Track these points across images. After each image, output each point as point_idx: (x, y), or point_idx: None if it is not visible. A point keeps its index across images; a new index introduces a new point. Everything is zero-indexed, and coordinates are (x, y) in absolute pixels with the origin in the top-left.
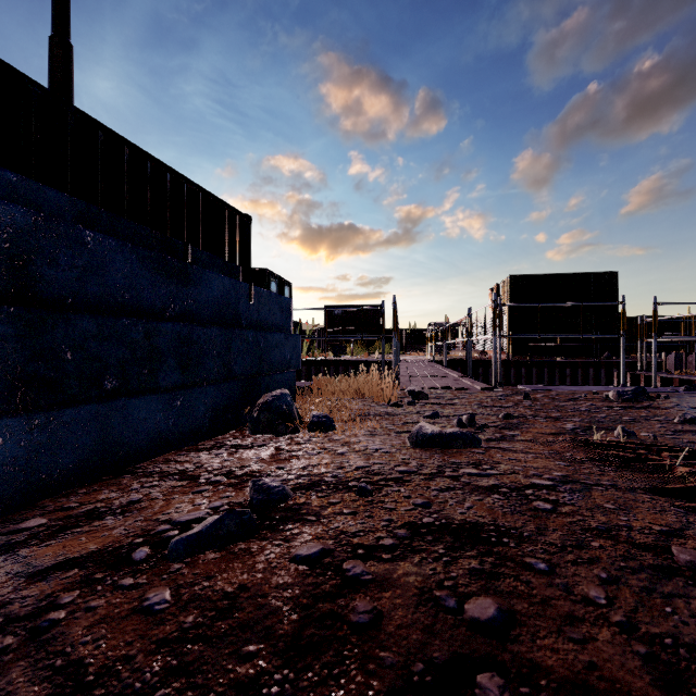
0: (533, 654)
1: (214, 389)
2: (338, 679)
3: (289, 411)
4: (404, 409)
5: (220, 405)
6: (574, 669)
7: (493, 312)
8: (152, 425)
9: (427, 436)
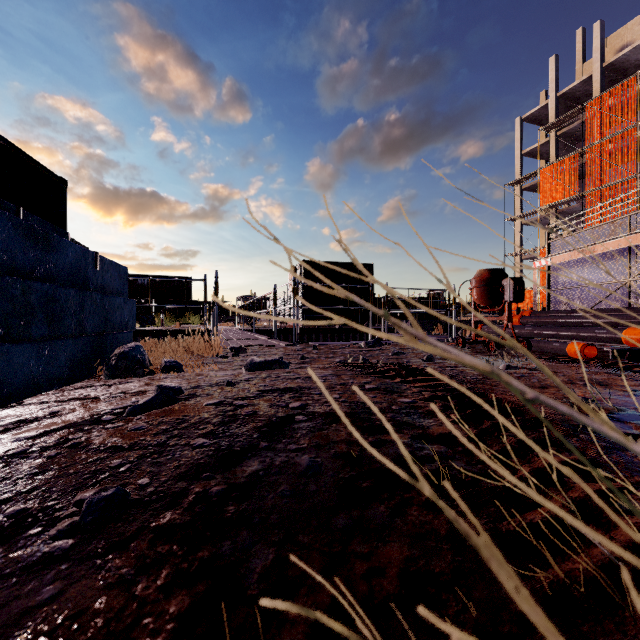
0: (314, 410)
1: (72, 343)
2: (245, 425)
3: (143, 360)
4: (230, 359)
5: (76, 356)
6: (326, 410)
7: (293, 288)
8: (27, 370)
9: (258, 363)
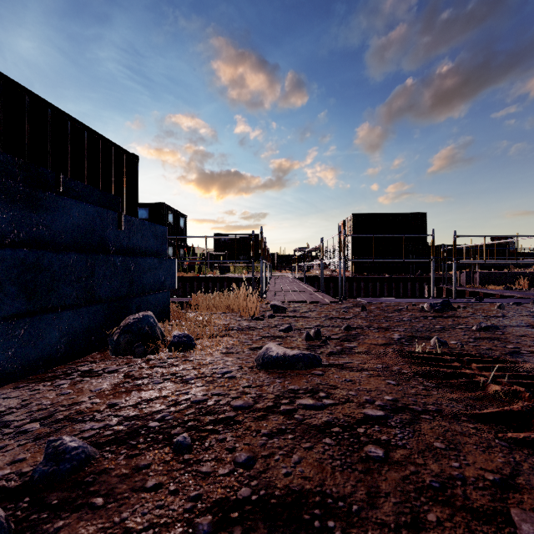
0: None
1: (72, 314)
2: None
3: (152, 332)
4: (264, 323)
5: (79, 328)
6: None
7: (338, 241)
8: None
9: (272, 359)
